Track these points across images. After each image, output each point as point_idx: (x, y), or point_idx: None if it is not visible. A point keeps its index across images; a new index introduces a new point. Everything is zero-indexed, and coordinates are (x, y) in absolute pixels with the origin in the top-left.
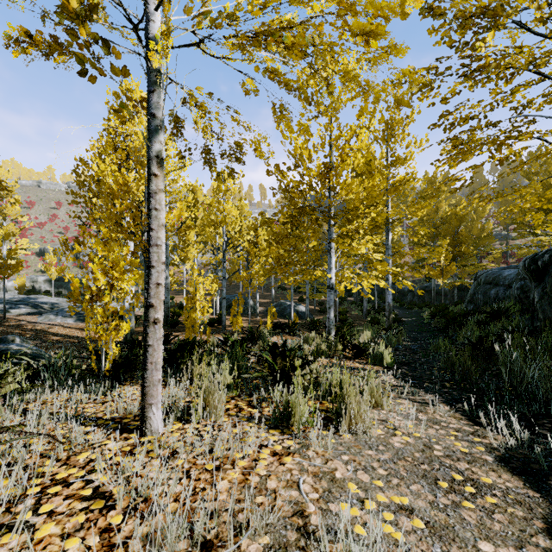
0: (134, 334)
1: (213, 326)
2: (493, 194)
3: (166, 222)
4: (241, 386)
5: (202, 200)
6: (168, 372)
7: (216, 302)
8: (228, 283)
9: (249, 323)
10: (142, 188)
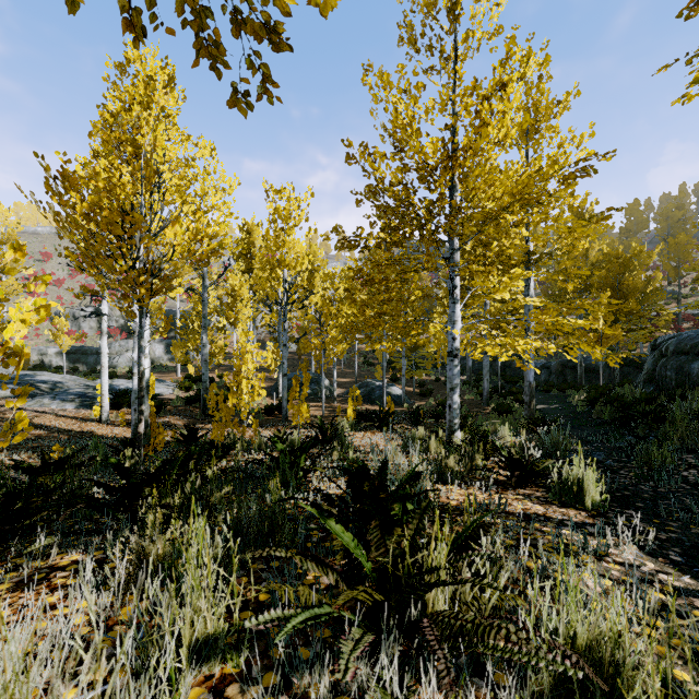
0: (148, 427)
1: (271, 415)
2: (651, 239)
3: (176, 245)
4: (269, 605)
5: (260, 243)
6: (107, 538)
7: (278, 381)
8: (298, 357)
9: (323, 411)
10: (143, 193)
